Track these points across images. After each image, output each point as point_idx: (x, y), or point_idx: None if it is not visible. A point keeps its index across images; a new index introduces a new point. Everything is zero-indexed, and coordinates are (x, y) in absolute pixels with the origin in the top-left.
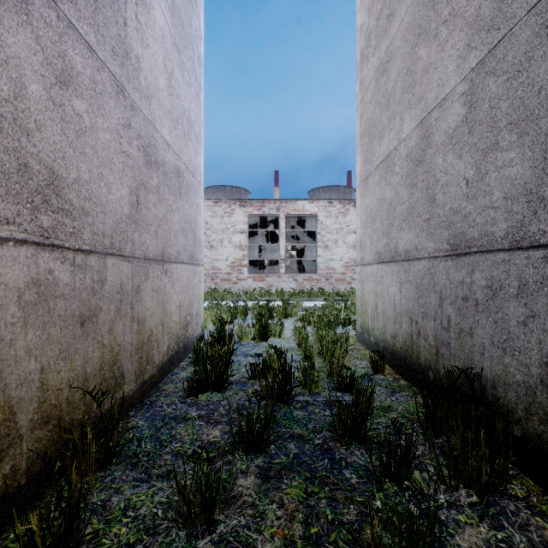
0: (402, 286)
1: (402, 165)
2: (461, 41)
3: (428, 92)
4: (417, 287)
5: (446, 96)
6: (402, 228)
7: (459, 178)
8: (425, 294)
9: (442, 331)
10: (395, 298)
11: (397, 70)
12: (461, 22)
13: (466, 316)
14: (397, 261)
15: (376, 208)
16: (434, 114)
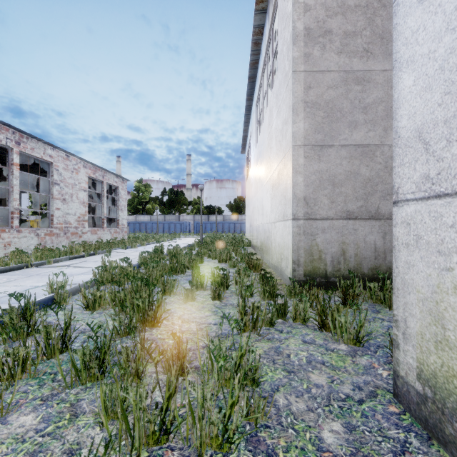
0: (386, 234)
1: (386, 160)
2: None
3: None
4: None
5: None
6: (386, 199)
7: None
8: None
9: None
10: (376, 243)
11: (380, 97)
12: None
13: None
14: (380, 219)
15: (343, 176)
16: None
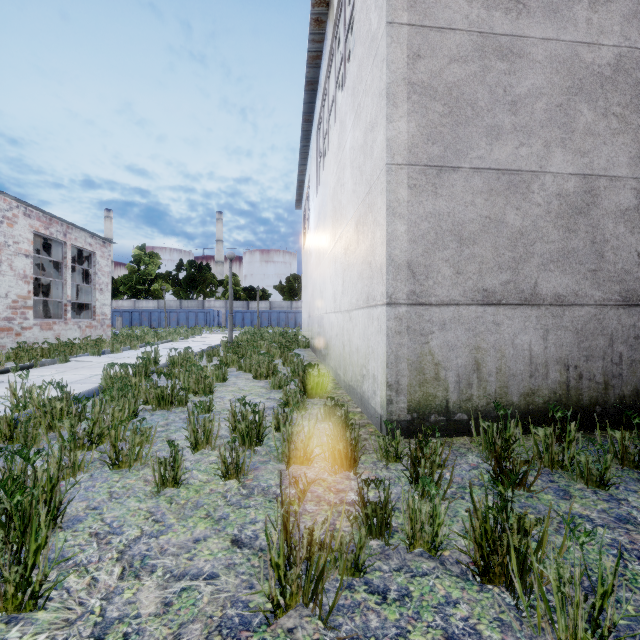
0: (548, 333)
1: (548, 199)
2: (633, 149)
3: (595, 155)
4: (577, 332)
5: (618, 177)
6: (548, 268)
7: (631, 248)
8: (591, 338)
9: (613, 367)
10: (533, 348)
11: (538, 86)
12: (633, 136)
13: (638, 349)
14: (538, 305)
15: (477, 226)
16: (603, 181)
